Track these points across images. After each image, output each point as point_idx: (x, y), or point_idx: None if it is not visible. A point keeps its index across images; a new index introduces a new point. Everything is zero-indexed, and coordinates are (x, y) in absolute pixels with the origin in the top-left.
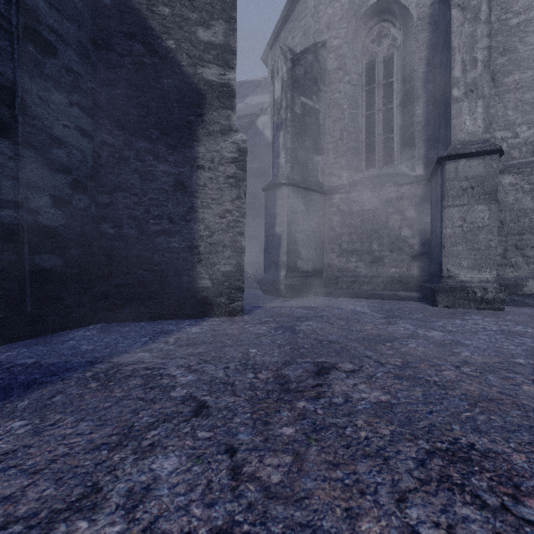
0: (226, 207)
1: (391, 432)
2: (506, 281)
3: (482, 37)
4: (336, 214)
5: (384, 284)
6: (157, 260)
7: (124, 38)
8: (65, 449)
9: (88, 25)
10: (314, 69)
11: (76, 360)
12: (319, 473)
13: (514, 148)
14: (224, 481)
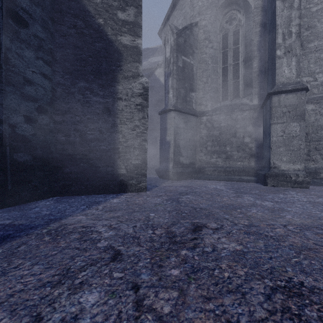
0: (135, 123)
1: (245, 273)
2: (310, 170)
3: (295, 18)
4: (204, 128)
5: (233, 171)
6: (92, 157)
7: (71, 17)
8: (21, 286)
9: (48, 8)
10: (190, 39)
11: (37, 221)
12: (197, 305)
13: (314, 88)
14: (130, 312)
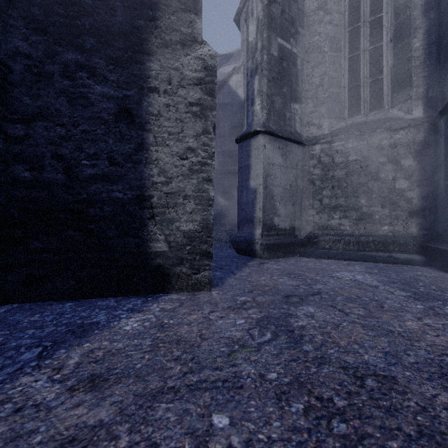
0: (188, 144)
1: None
2: None
3: None
4: (316, 166)
5: (375, 243)
6: (92, 216)
7: None
8: None
9: None
10: (291, 9)
11: None
12: None
13: None
14: None
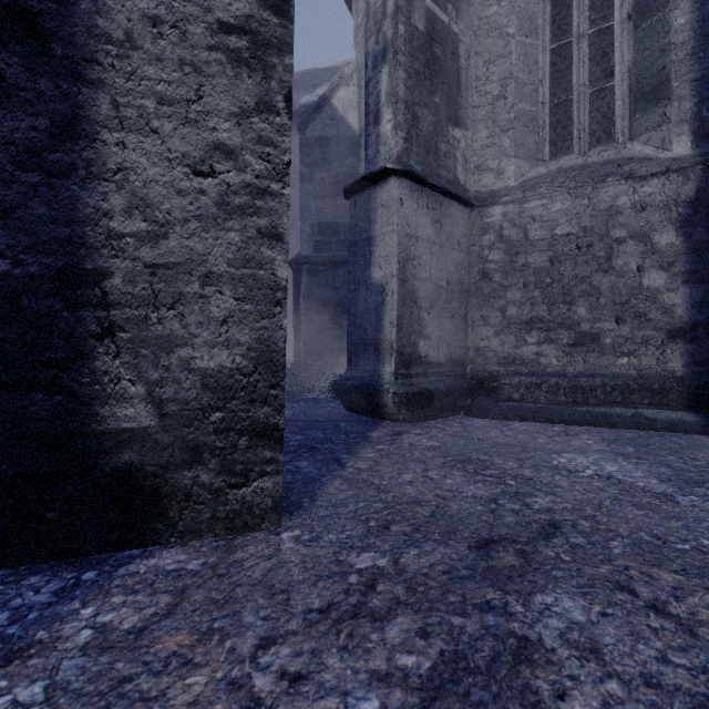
0: (216, 135)
1: None
2: None
3: None
4: (495, 245)
5: (605, 390)
6: None
7: None
8: None
9: None
10: None
11: None
12: None
13: None
14: None
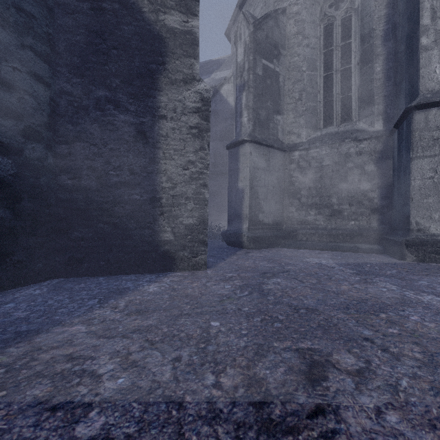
0: (189, 158)
1: None
2: None
3: None
4: (296, 169)
5: (343, 236)
6: (117, 213)
7: None
8: None
9: None
10: (274, 34)
11: None
12: None
13: None
14: None
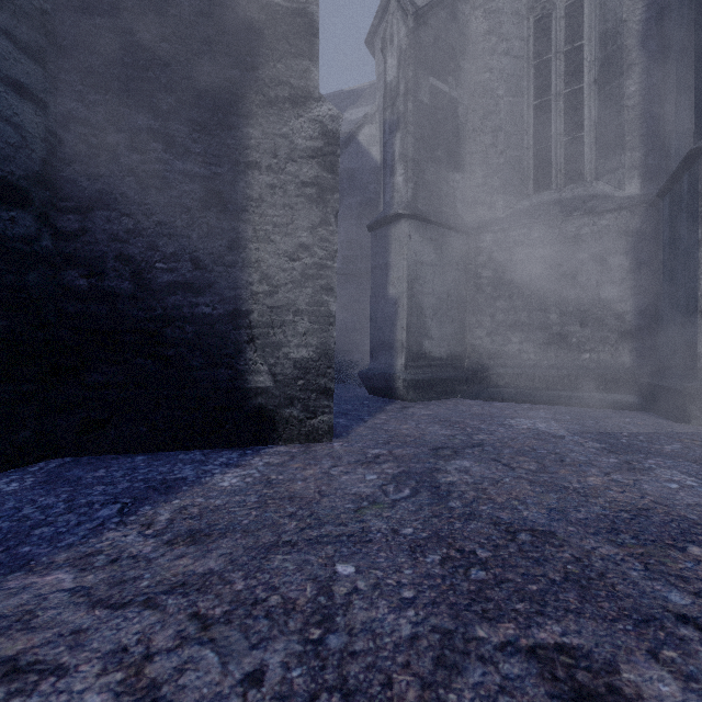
0: (301, 239)
1: None
2: None
3: None
4: (486, 265)
5: (570, 379)
6: (170, 338)
7: None
8: None
9: None
10: (450, 34)
11: None
12: None
13: None
14: None
